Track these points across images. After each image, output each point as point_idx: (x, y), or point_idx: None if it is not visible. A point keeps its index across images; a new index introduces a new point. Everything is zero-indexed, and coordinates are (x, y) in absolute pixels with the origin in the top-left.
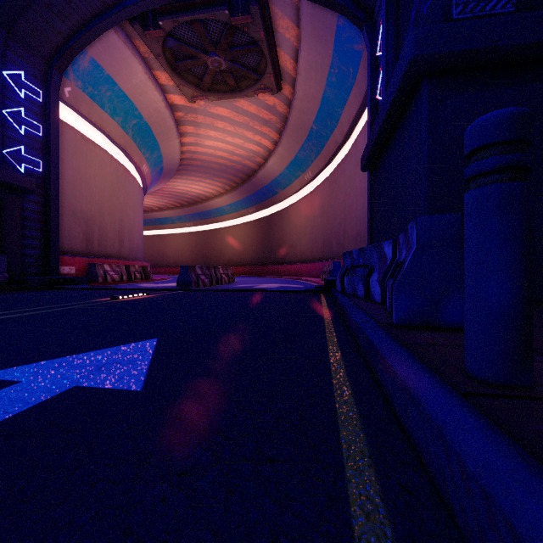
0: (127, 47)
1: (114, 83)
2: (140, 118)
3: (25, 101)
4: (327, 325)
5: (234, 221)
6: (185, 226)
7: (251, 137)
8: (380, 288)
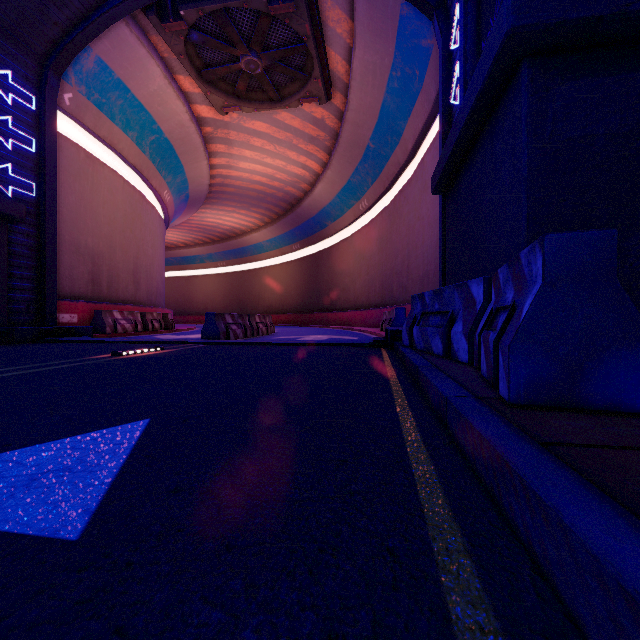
0: (142, 43)
1: (126, 89)
2: (159, 133)
3: (14, 108)
4: (397, 395)
5: (275, 260)
6: (216, 266)
7: (295, 157)
8: (467, 343)
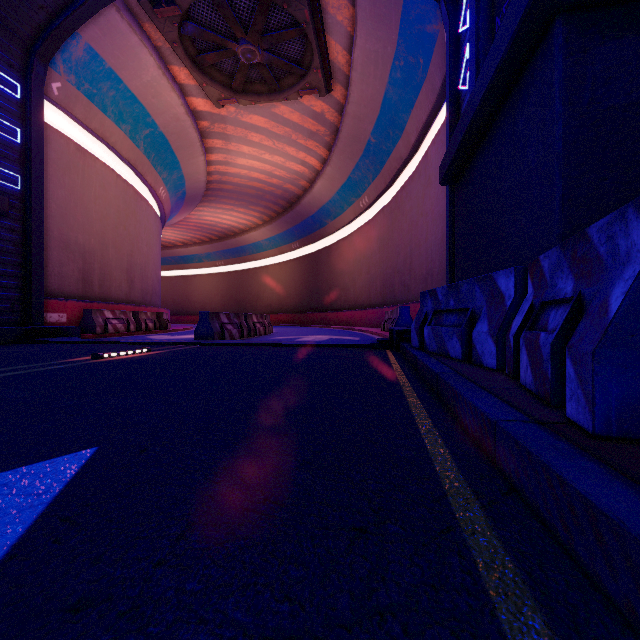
0: (134, 31)
1: (118, 80)
2: (154, 127)
3: None
4: (416, 410)
5: (274, 259)
6: (215, 266)
7: (294, 153)
8: (495, 346)
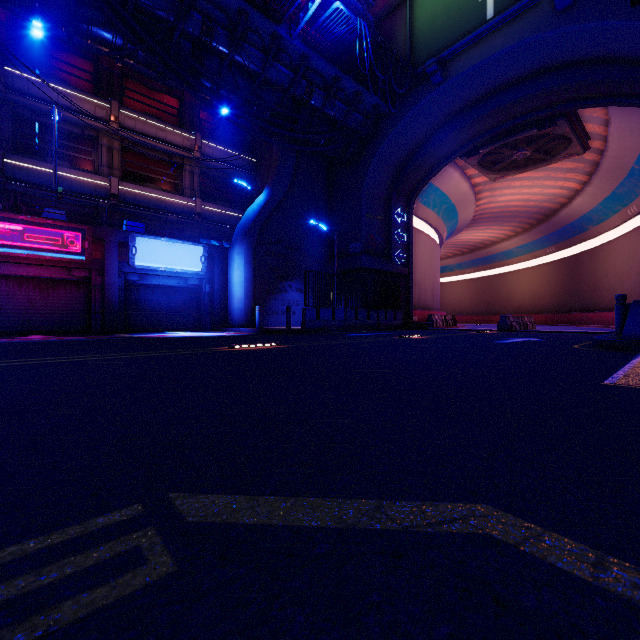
0: (452, 167)
1: (438, 190)
2: (449, 203)
3: (400, 224)
4: None
5: (525, 264)
6: (464, 273)
7: (552, 184)
8: None
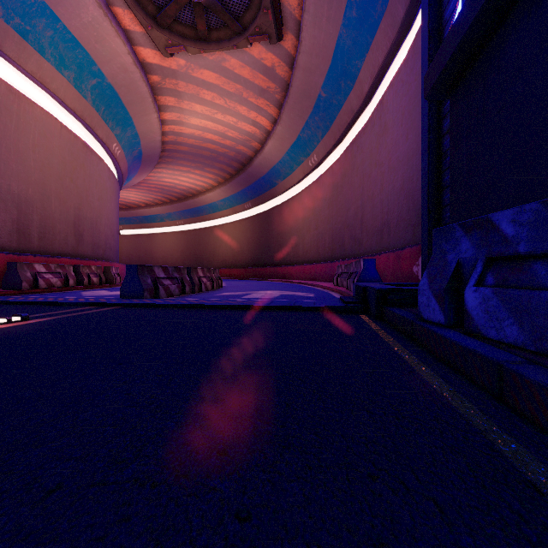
0: None
1: (54, 17)
2: (101, 77)
3: None
4: None
5: (228, 219)
6: (175, 225)
7: (245, 113)
8: None
